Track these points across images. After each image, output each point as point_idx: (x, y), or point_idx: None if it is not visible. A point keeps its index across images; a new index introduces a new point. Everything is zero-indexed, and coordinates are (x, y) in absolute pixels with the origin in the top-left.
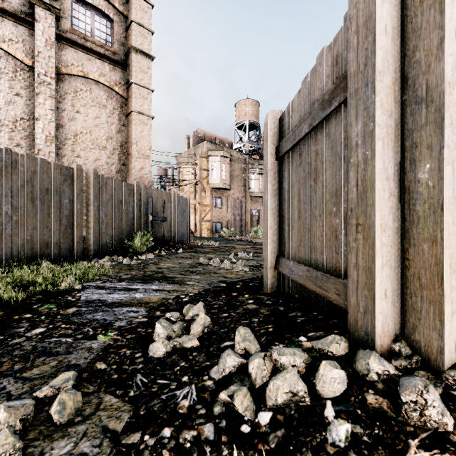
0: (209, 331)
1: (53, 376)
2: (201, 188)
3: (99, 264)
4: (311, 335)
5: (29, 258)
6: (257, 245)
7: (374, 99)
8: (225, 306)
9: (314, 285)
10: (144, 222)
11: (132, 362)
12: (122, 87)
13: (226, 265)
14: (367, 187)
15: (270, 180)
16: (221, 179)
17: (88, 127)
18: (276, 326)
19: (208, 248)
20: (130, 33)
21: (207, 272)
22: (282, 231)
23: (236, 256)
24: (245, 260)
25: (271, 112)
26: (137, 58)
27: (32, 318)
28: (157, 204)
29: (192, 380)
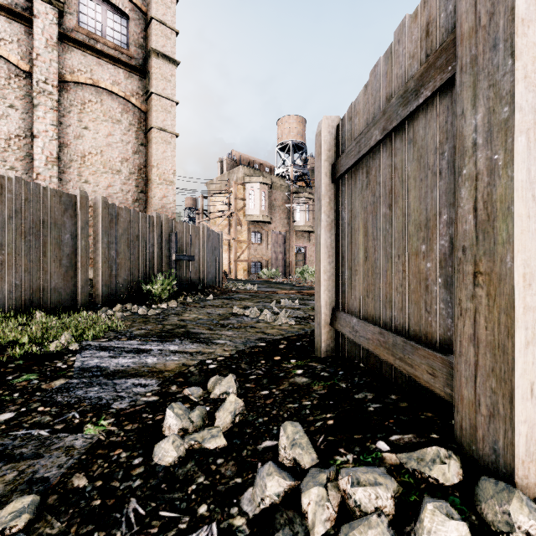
0: (242, 421)
1: (4, 501)
2: (236, 221)
3: (106, 316)
4: (395, 440)
5: (19, 308)
6: (304, 289)
7: (512, 66)
8: (265, 377)
9: (391, 355)
10: (167, 262)
11: (127, 474)
12: (141, 99)
13: (267, 316)
14: (495, 212)
15: (324, 208)
16: (260, 211)
17: (99, 147)
18: (338, 417)
19: (244, 293)
20: (150, 33)
21: (242, 326)
22: (340, 276)
23: (278, 303)
24: (290, 309)
25: (326, 118)
26: (158, 62)
27: (0, 397)
28: (182, 239)
29: (212, 512)
